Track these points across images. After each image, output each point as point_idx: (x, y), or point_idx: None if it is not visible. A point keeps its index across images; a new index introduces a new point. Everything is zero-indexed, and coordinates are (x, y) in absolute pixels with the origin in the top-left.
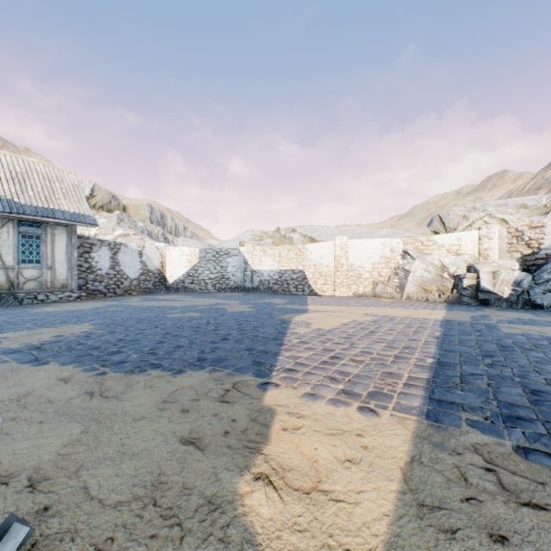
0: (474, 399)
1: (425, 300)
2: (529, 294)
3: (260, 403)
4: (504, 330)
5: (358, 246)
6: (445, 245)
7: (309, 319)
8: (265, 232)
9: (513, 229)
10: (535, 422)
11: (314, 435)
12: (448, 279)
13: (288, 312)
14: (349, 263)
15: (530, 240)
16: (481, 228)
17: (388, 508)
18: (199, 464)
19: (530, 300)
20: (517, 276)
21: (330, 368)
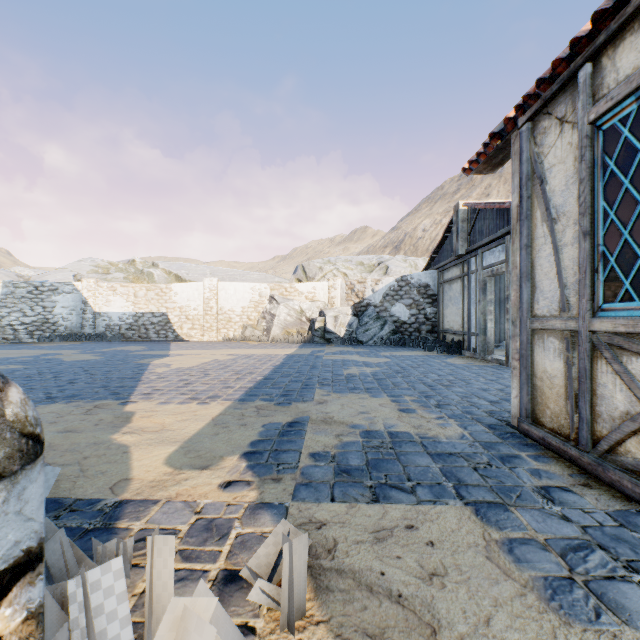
0: (272, 391)
1: (287, 342)
2: (356, 333)
3: (122, 411)
4: (324, 358)
5: (229, 289)
6: (304, 293)
7: (170, 362)
8: (114, 264)
9: (349, 282)
10: (295, 394)
11: (164, 416)
12: (306, 322)
13: (147, 357)
14: (219, 307)
15: (359, 292)
16: (330, 280)
17: (200, 427)
18: (80, 436)
19: (357, 337)
20: (350, 320)
21: (183, 389)
